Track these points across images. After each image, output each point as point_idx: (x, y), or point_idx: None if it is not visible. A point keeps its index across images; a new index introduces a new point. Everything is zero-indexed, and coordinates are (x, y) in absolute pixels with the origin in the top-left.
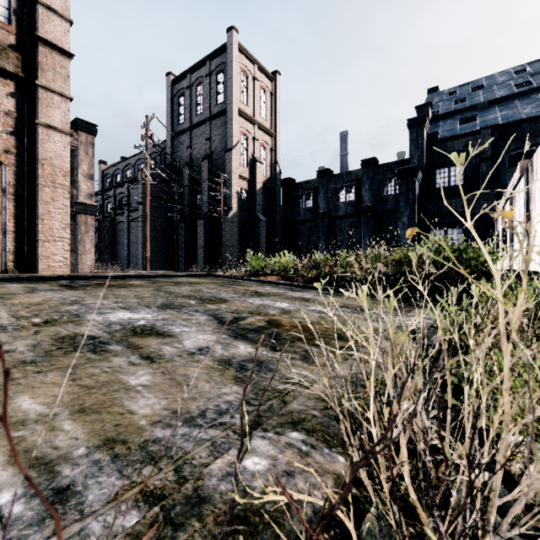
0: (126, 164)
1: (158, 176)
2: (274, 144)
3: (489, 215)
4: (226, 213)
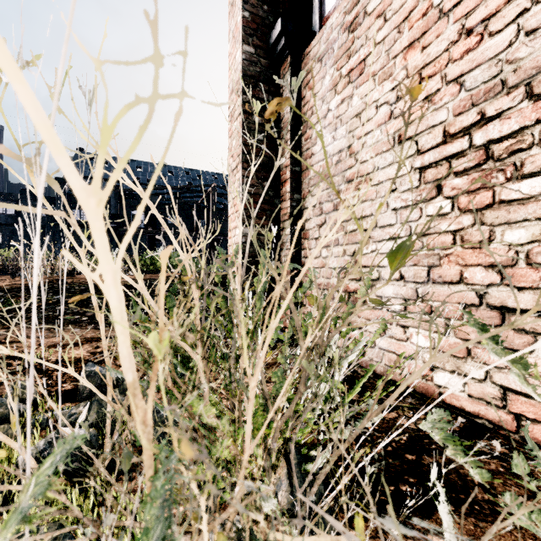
0: None
1: None
2: None
3: None
4: None
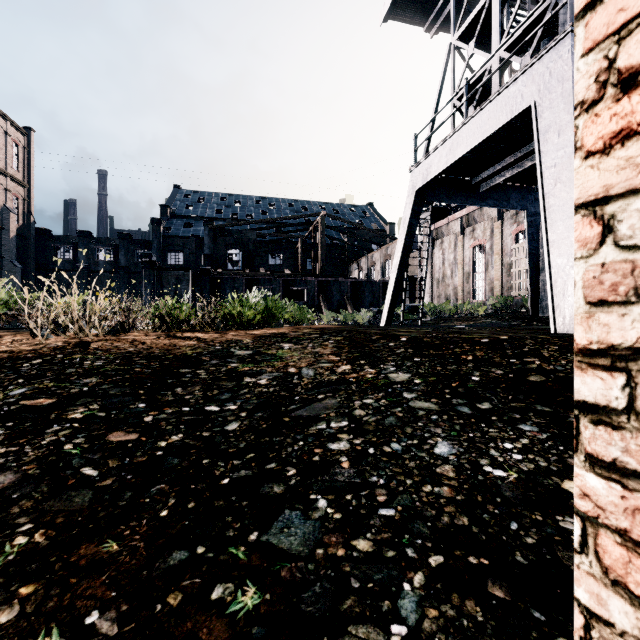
0: None
1: None
2: (28, 195)
3: None
4: None
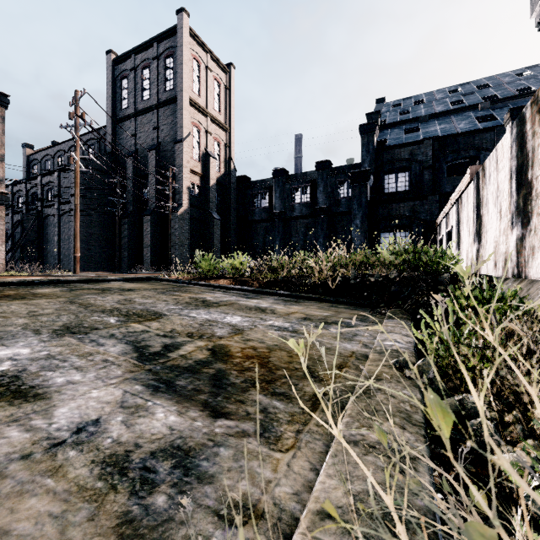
0: (58, 150)
1: (96, 165)
2: (229, 140)
3: (433, 220)
4: (176, 210)
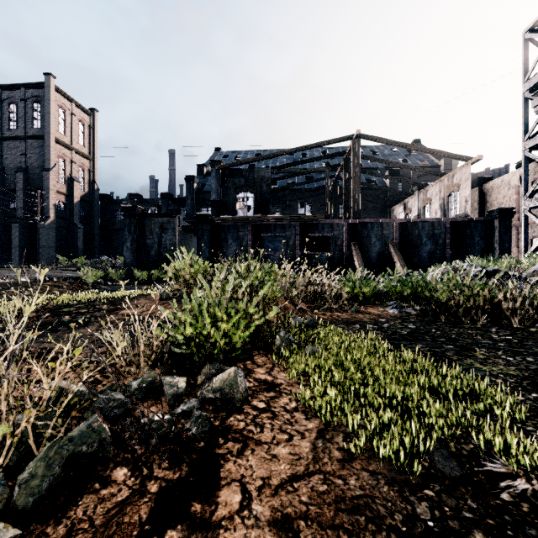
0: None
1: None
2: (93, 166)
3: None
4: (43, 221)
